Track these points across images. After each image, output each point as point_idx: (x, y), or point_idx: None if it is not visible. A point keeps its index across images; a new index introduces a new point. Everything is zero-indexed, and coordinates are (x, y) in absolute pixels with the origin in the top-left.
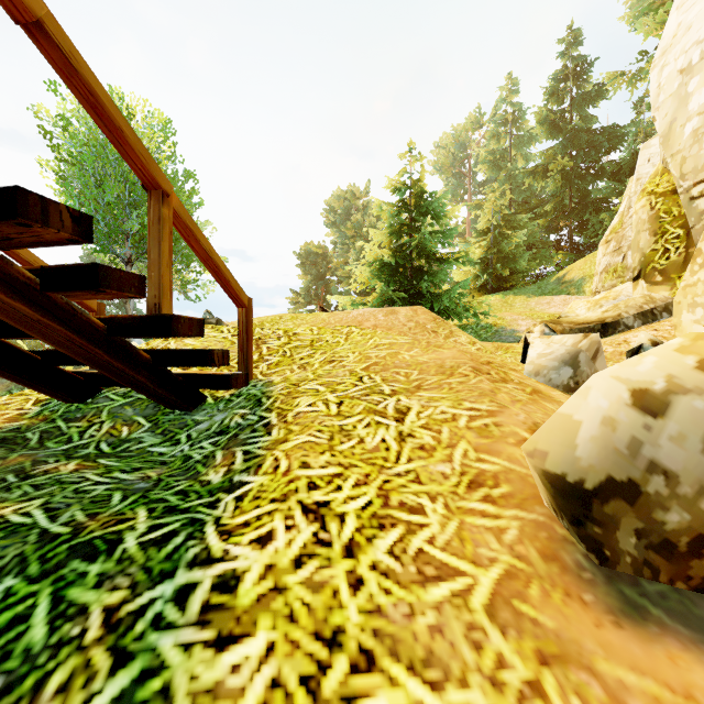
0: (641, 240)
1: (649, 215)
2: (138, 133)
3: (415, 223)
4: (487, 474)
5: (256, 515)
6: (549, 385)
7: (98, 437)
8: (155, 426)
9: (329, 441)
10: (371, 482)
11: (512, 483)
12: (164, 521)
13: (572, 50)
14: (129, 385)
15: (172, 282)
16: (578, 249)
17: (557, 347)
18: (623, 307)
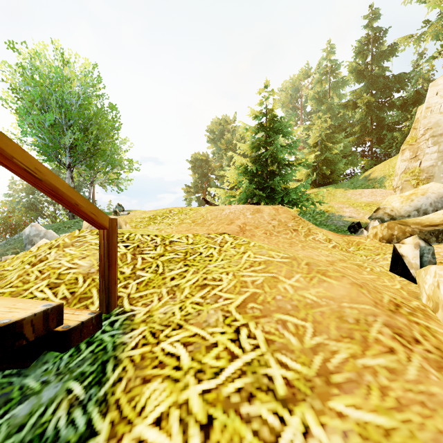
0: None
1: None
2: (72, 76)
3: (269, 139)
4: None
5: None
6: None
7: None
8: None
9: None
10: None
11: None
12: None
13: (372, 23)
14: None
15: None
16: (376, 156)
17: None
18: None
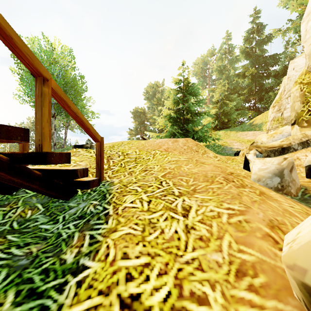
0: (296, 106)
1: (300, 93)
2: (57, 56)
3: (185, 98)
4: (247, 264)
5: (86, 308)
6: (266, 187)
7: (13, 217)
8: (46, 210)
9: (142, 233)
10: (169, 271)
11: (266, 273)
12: (21, 310)
13: (256, 19)
14: (28, 189)
15: (50, 131)
16: (258, 110)
17: (269, 165)
18: (291, 139)
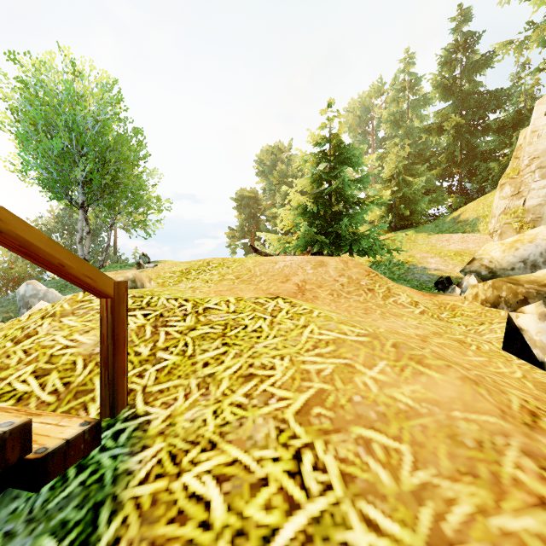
0: None
1: None
2: (85, 92)
3: (334, 171)
4: None
5: None
6: None
7: None
8: None
9: None
10: None
11: None
12: None
13: (462, 26)
14: None
15: None
16: (467, 193)
17: None
18: None
